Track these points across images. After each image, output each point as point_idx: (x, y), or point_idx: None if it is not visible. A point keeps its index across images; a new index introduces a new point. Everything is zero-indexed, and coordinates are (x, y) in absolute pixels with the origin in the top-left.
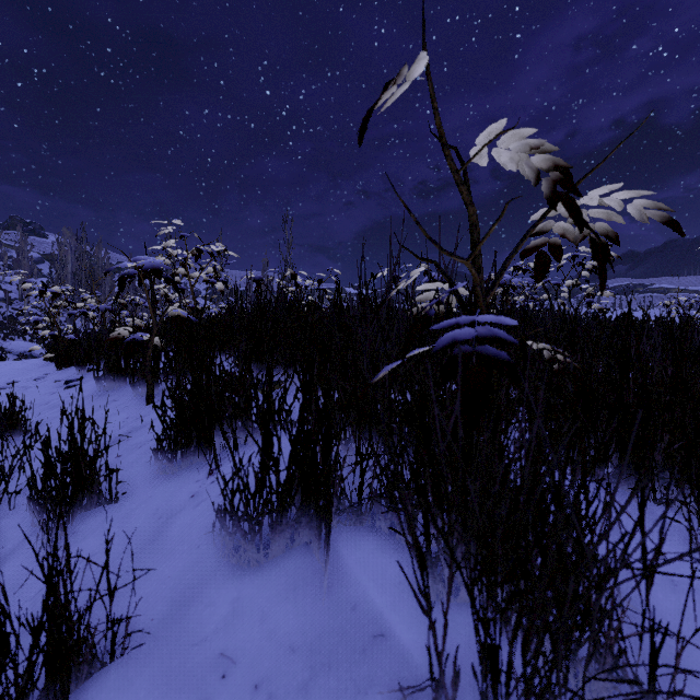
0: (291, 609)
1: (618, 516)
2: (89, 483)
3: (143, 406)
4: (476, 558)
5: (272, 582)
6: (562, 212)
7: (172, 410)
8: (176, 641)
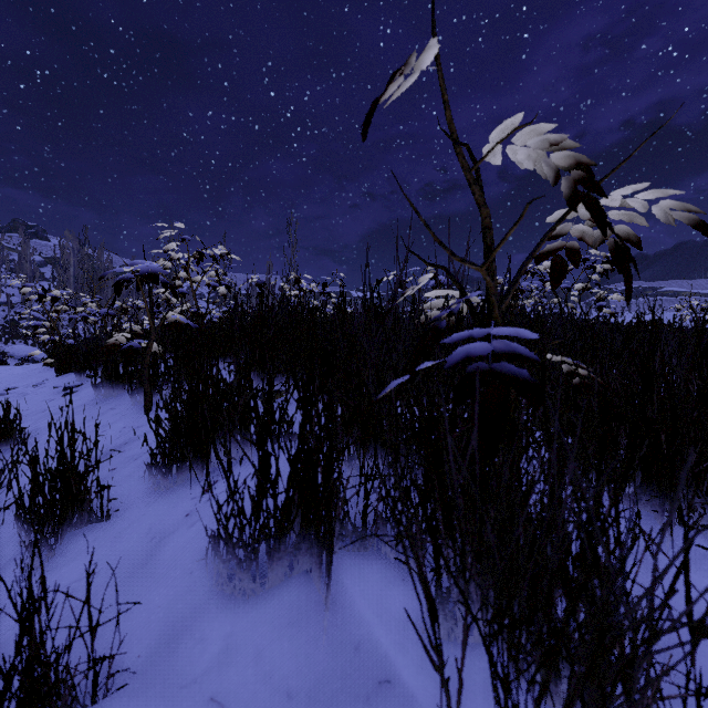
0: (289, 648)
1: (664, 570)
2: (79, 500)
3: (141, 415)
4: (495, 607)
5: (269, 615)
6: (581, 214)
7: (168, 421)
8: (163, 682)
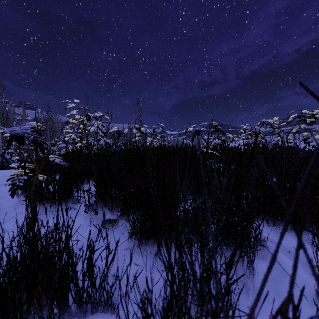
0: None
1: None
2: None
3: None
4: None
5: None
6: None
7: None
8: None
